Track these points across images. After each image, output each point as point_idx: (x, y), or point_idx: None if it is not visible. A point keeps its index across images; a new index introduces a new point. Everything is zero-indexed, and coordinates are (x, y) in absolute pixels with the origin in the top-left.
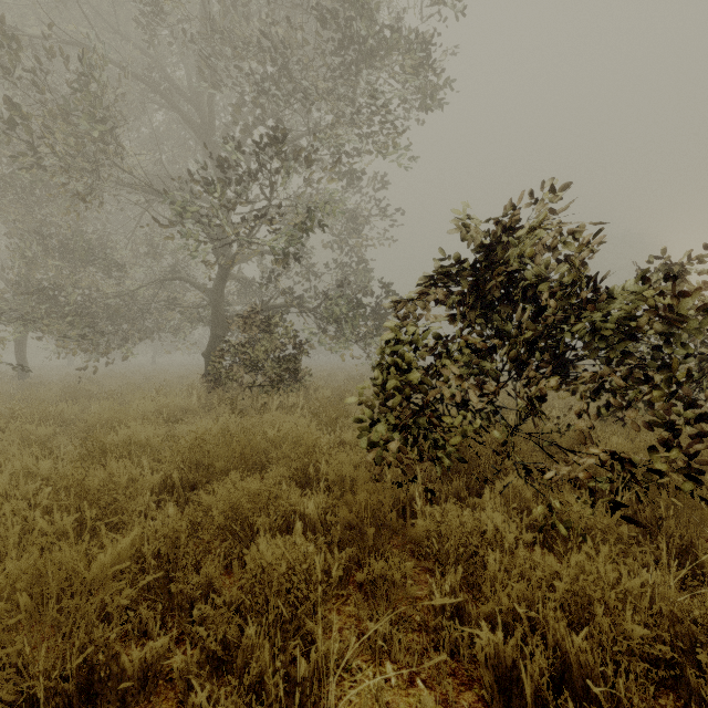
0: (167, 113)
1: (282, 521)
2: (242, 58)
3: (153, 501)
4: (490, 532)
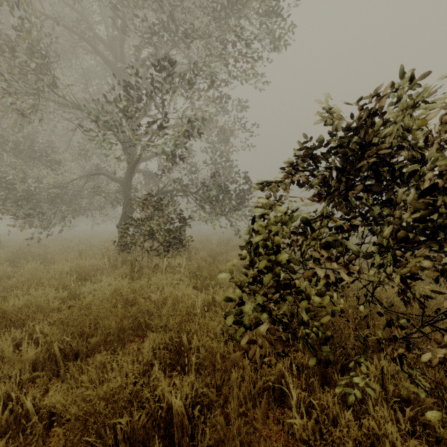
0: (94, 58)
1: (146, 419)
2: (141, 7)
3: (26, 379)
4: None
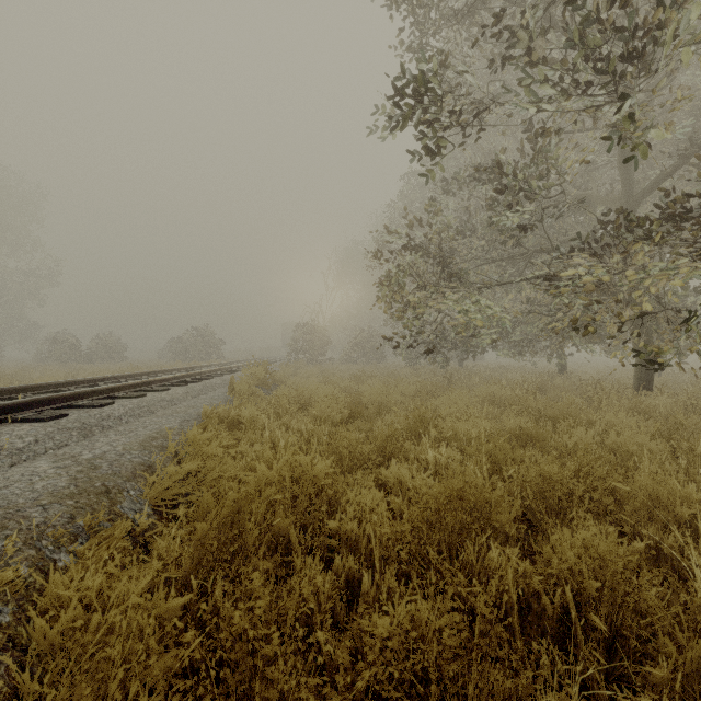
0: None
1: None
2: None
3: None
4: None
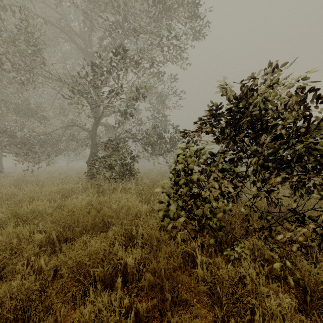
0: (70, 44)
1: (112, 270)
2: (104, 12)
3: (37, 252)
4: (249, 284)
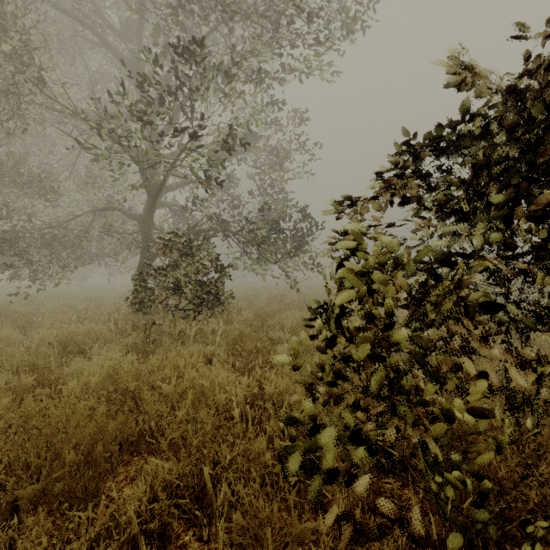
0: (104, 55)
1: None
2: None
3: None
4: None
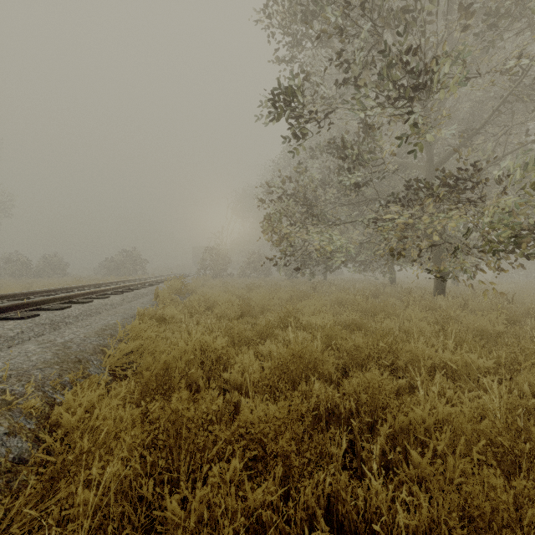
0: None
1: None
2: None
3: None
4: None
